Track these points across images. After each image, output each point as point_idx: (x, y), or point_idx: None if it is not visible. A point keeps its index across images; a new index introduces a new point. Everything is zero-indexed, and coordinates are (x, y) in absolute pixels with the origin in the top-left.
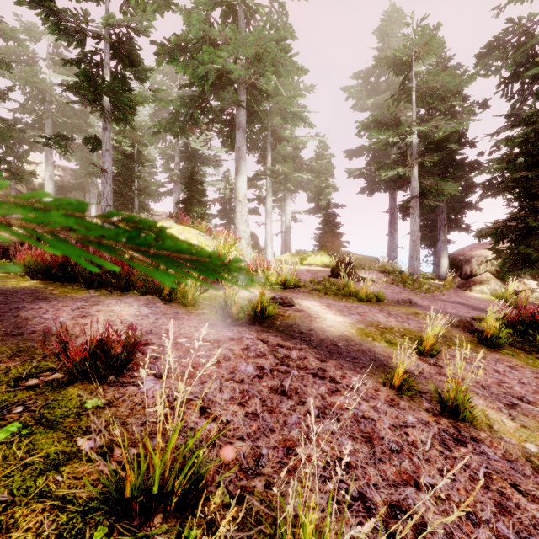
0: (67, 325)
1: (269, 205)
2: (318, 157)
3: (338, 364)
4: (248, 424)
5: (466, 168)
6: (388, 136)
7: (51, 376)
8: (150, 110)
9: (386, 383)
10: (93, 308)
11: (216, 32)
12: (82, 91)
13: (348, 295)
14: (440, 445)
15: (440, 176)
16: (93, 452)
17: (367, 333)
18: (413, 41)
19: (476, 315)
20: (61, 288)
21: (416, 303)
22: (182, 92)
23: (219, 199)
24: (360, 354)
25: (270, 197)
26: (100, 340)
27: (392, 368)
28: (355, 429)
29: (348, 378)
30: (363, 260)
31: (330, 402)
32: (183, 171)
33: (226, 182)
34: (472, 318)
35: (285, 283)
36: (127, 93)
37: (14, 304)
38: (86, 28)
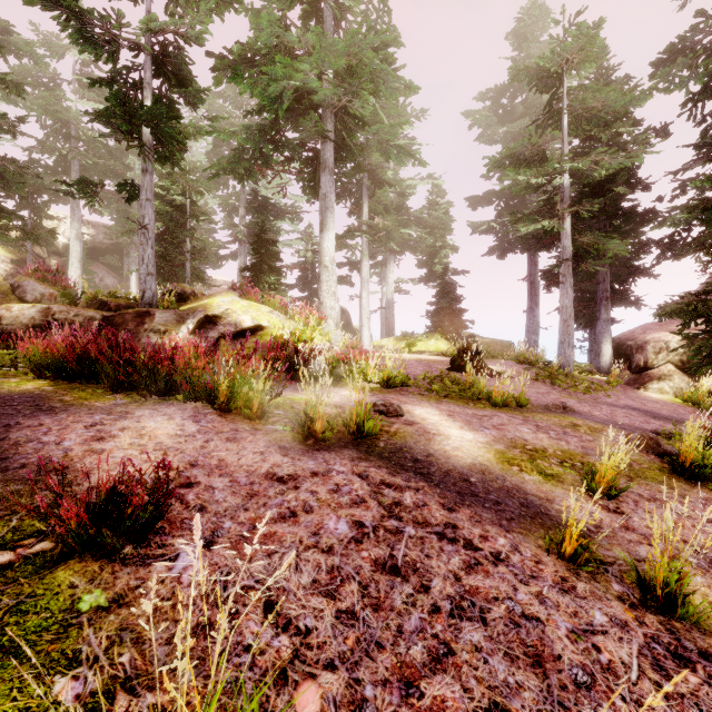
0: (75, 454)
1: (365, 271)
2: (431, 206)
3: (475, 514)
4: (340, 635)
5: (638, 220)
6: (530, 176)
7: (35, 546)
8: (207, 147)
9: (550, 548)
10: (117, 425)
11: (293, 38)
12: (112, 120)
13: (476, 397)
14: (654, 669)
15: (601, 231)
16: (78, 707)
17: (511, 460)
18: (564, 45)
19: (659, 426)
20: (77, 392)
21: (573, 409)
22: (249, 122)
23: (298, 264)
24: (505, 496)
25: (367, 261)
26: (112, 489)
27: (554, 519)
28: (513, 639)
29: (491, 541)
30: (492, 346)
31: (468, 588)
32: (250, 227)
33: (308, 241)
34: (655, 432)
35: (388, 380)
36: (174, 122)
37: (5, 419)
38: (119, 35)
